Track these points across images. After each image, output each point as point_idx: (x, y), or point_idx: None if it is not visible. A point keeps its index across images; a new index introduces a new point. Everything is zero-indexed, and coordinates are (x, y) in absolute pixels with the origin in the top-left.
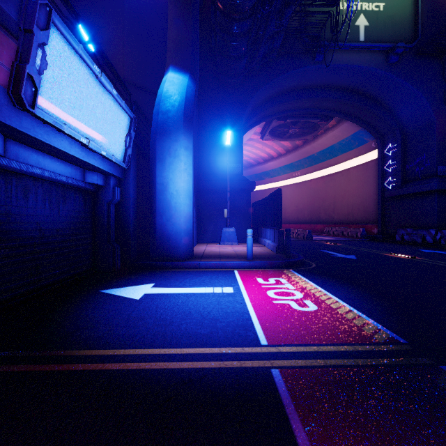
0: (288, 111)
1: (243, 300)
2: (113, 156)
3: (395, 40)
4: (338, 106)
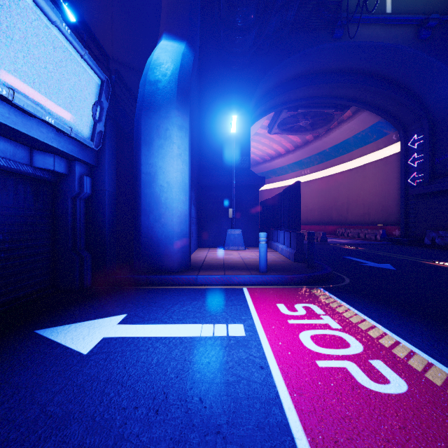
0: (299, 100)
1: (263, 357)
2: (71, 128)
3: (428, 11)
4: (356, 94)
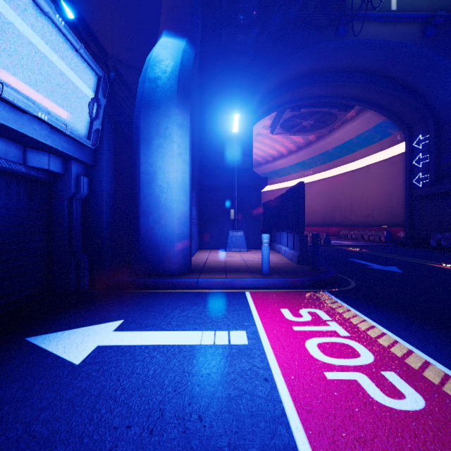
0: (302, 100)
1: (268, 368)
2: (66, 125)
3: (433, 8)
4: (360, 93)
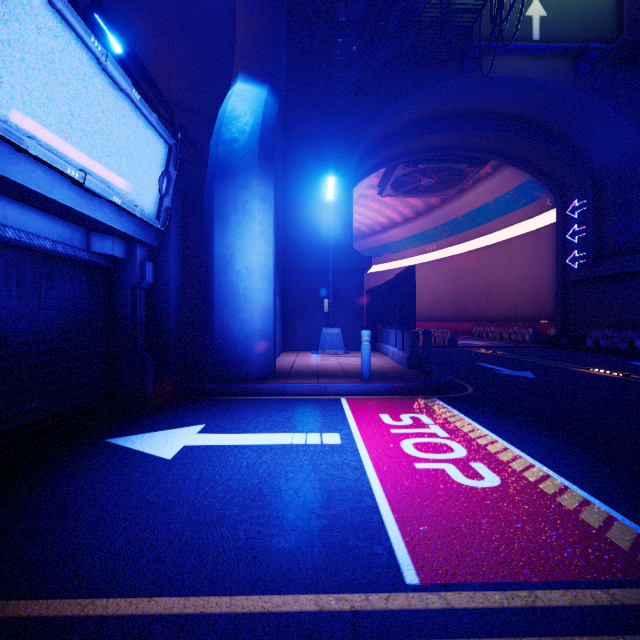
0: (420, 152)
1: (359, 460)
2: (137, 207)
3: (587, 38)
4: (496, 144)
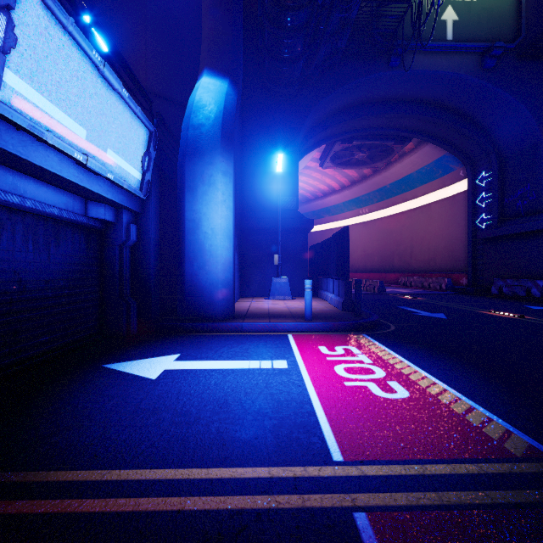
0: (354, 131)
1: (302, 380)
2: (125, 181)
3: (492, 38)
4: (417, 125)
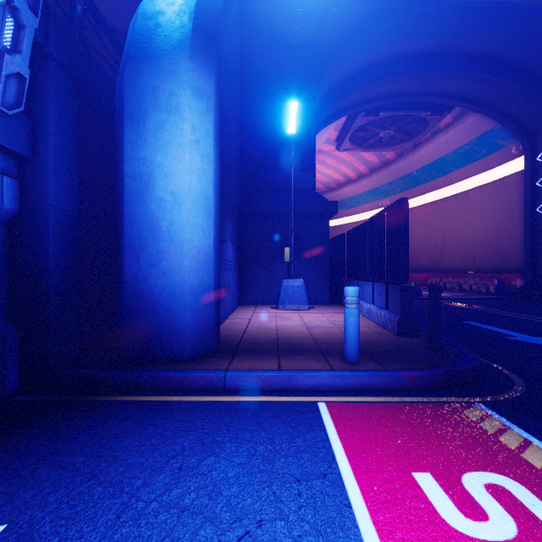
0: (382, 99)
1: None
2: None
3: None
4: (463, 88)
